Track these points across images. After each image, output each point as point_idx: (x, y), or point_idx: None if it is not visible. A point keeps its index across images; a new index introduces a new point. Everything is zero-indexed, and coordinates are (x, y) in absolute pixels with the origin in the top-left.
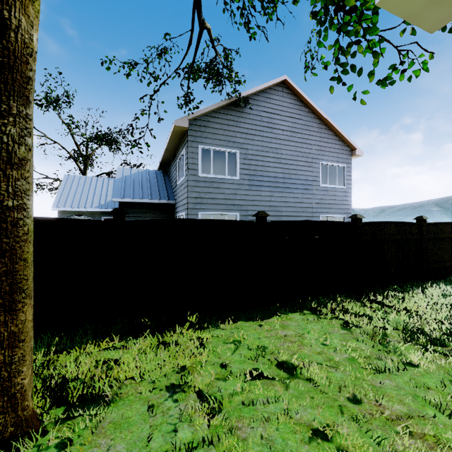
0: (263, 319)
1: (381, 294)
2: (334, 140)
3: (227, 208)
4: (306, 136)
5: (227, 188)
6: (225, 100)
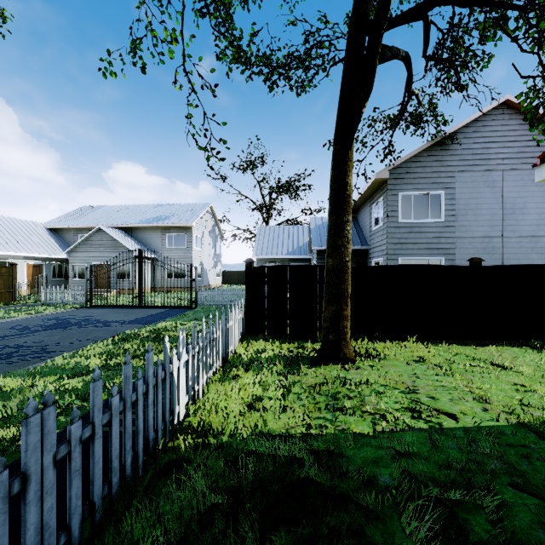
0: (478, 346)
1: None
2: None
3: (430, 253)
4: None
5: (430, 232)
6: (428, 143)
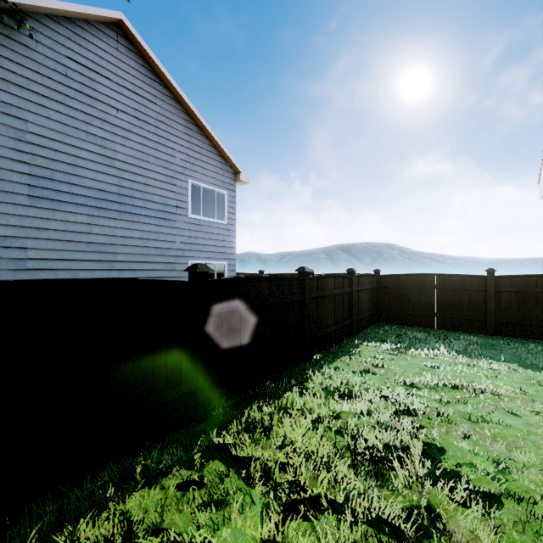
0: None
1: (239, 416)
2: (211, 153)
3: None
4: (164, 134)
5: None
6: None
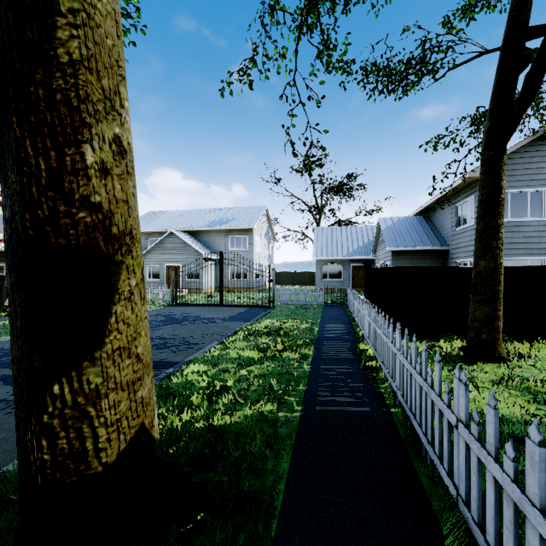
0: None
1: None
2: None
3: (529, 253)
4: None
5: (529, 231)
6: (528, 138)
